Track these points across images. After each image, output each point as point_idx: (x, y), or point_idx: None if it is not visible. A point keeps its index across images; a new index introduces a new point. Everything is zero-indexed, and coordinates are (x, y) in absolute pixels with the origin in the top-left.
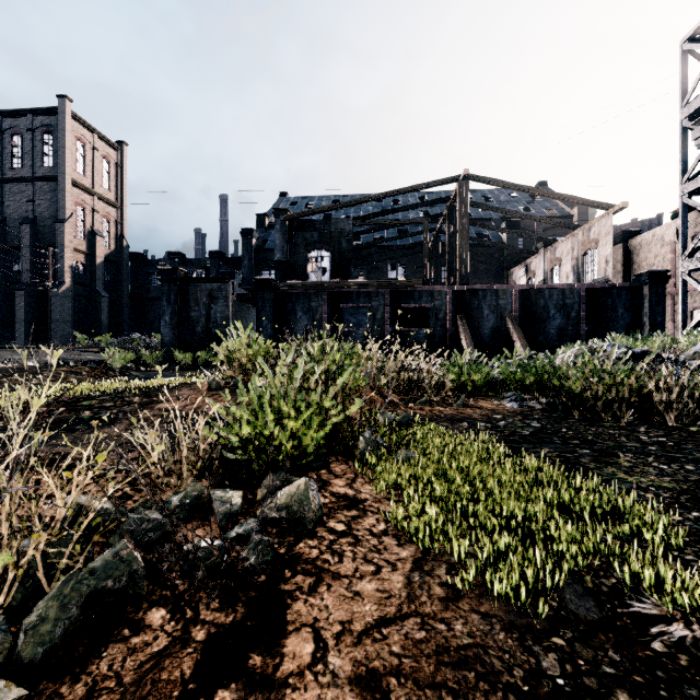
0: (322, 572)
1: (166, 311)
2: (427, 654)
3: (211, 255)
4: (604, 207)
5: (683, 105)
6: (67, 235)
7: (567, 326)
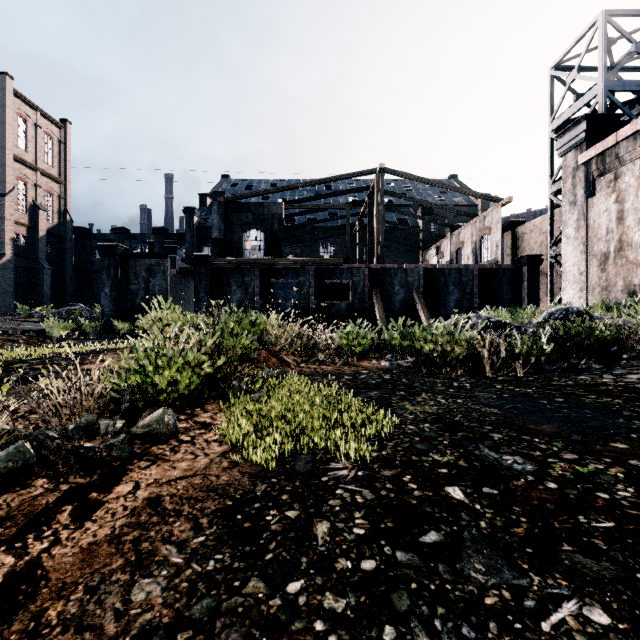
0: (158, 459)
1: (106, 283)
2: (195, 488)
3: (155, 231)
4: (495, 200)
5: (550, 120)
6: (8, 208)
7: (463, 300)
